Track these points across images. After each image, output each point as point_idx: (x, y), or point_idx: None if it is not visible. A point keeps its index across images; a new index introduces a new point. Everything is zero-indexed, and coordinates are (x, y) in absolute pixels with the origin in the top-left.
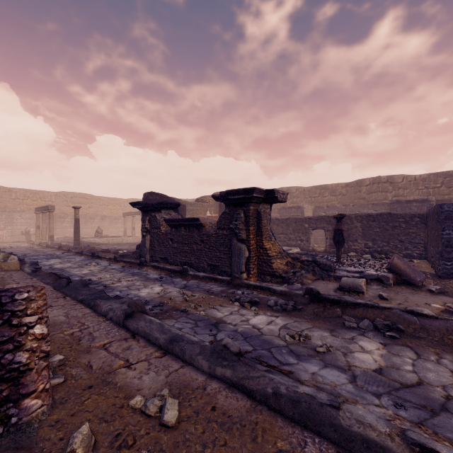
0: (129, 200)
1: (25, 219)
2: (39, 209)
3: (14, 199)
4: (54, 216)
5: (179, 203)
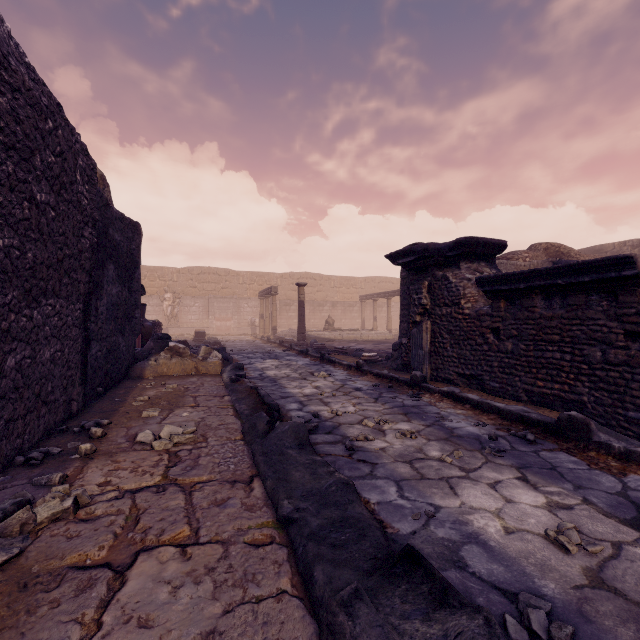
0: (367, 279)
1: (251, 308)
2: (262, 293)
3: (241, 284)
4: (279, 303)
5: (504, 243)
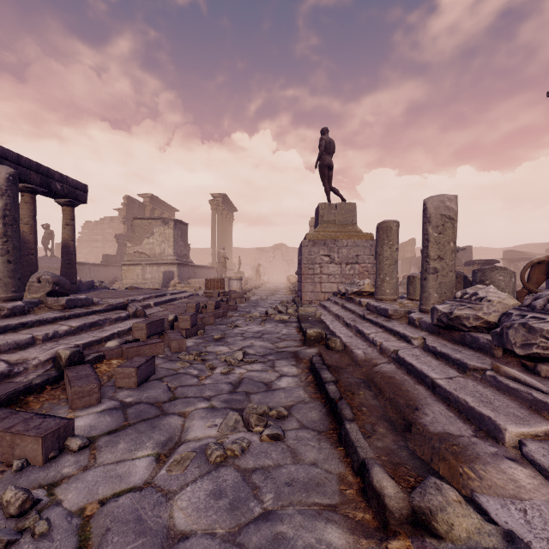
0: None
1: None
2: None
3: None
4: None
5: (531, 258)
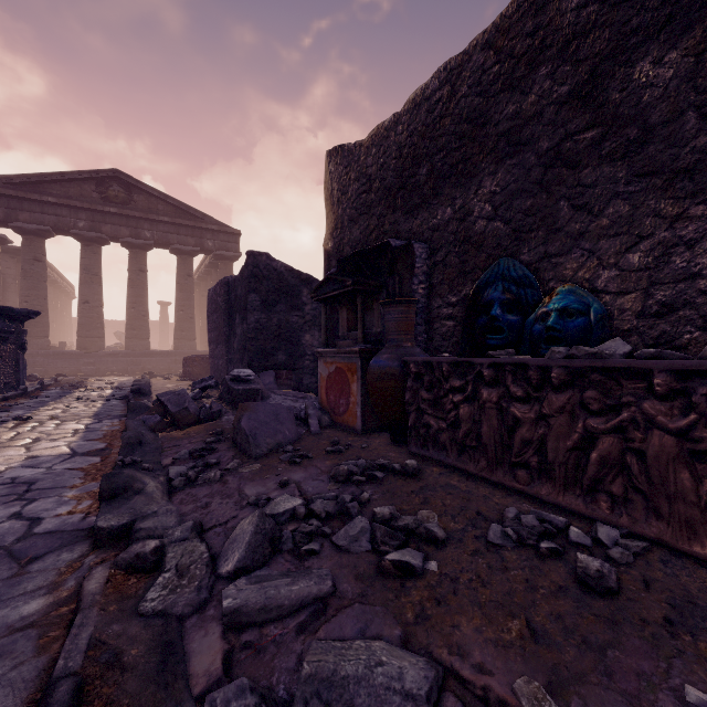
0: None
1: None
2: None
3: None
4: None
5: None
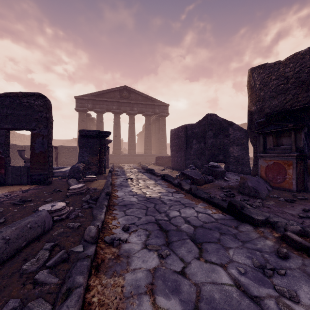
0: None
1: None
2: None
3: None
4: None
5: None
